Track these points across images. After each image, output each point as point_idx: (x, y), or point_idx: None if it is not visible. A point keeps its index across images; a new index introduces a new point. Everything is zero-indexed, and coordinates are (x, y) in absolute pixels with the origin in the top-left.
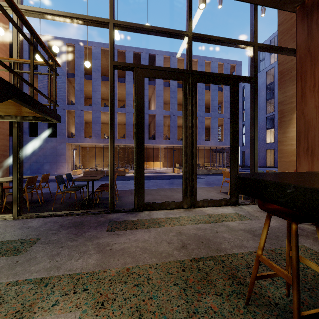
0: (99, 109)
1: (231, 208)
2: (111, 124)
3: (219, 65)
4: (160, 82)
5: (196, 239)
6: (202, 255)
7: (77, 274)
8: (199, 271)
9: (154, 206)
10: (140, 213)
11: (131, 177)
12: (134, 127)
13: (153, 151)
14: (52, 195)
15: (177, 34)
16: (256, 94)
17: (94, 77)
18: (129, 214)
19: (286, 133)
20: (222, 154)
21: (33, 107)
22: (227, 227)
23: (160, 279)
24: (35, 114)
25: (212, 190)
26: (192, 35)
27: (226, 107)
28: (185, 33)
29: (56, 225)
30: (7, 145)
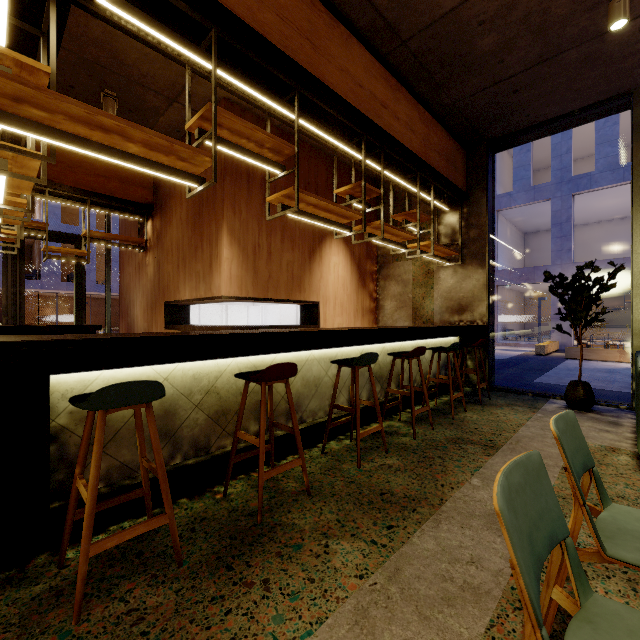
0: None
1: None
2: None
3: None
4: None
5: None
6: None
7: None
8: None
9: None
10: None
11: None
12: None
13: (38, 302)
14: None
15: None
16: (109, 256)
17: None
18: None
19: None
20: None
21: None
22: None
23: None
24: None
25: None
26: None
27: None
28: None
29: None
30: None
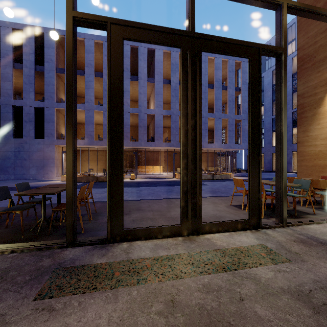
0: (92, 108)
1: (251, 234)
2: (70, 108)
3: (223, 61)
4: (159, 79)
5: (204, 326)
6: None
7: None
8: None
9: (137, 234)
10: (115, 247)
11: (126, 183)
12: (107, 114)
13: (152, 154)
14: None
15: None
16: (285, 71)
17: (86, 72)
18: (97, 248)
19: (308, 131)
20: (226, 158)
21: None
22: (256, 282)
23: None
24: None
25: (220, 202)
26: None
27: (230, 107)
28: None
29: None
30: None
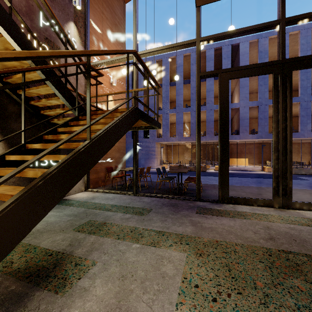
0: (181, 111)
1: None
2: (198, 126)
3: None
4: None
5: (287, 236)
6: (293, 250)
7: (180, 234)
8: (288, 260)
9: (238, 201)
10: (225, 205)
11: (212, 173)
12: (219, 127)
13: (237, 147)
14: (151, 182)
15: (266, 26)
16: None
17: (177, 82)
18: (214, 204)
19: None
20: None
21: (148, 121)
22: None
23: (246, 254)
24: (146, 125)
25: None
26: (285, 20)
27: None
28: (276, 22)
29: (159, 203)
30: (125, 146)
